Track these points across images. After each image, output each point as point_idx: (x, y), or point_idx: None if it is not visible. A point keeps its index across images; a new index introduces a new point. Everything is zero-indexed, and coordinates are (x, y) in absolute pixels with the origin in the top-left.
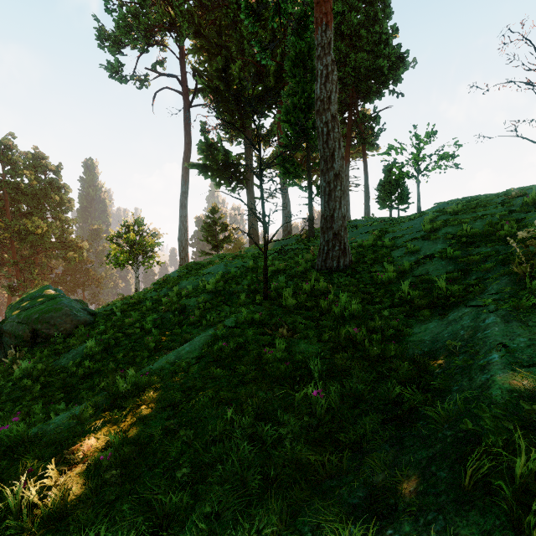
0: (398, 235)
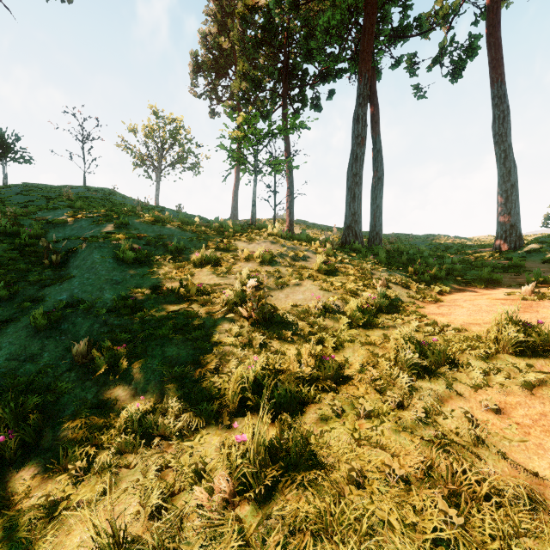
0: (2, 193)
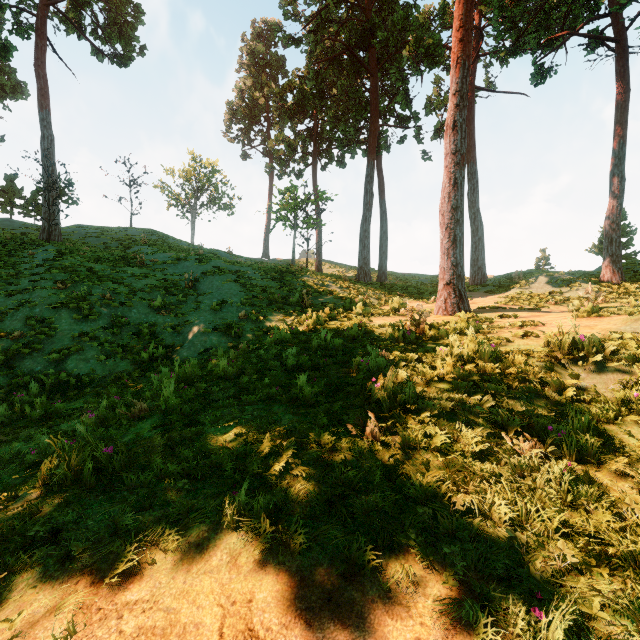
0: (72, 234)
